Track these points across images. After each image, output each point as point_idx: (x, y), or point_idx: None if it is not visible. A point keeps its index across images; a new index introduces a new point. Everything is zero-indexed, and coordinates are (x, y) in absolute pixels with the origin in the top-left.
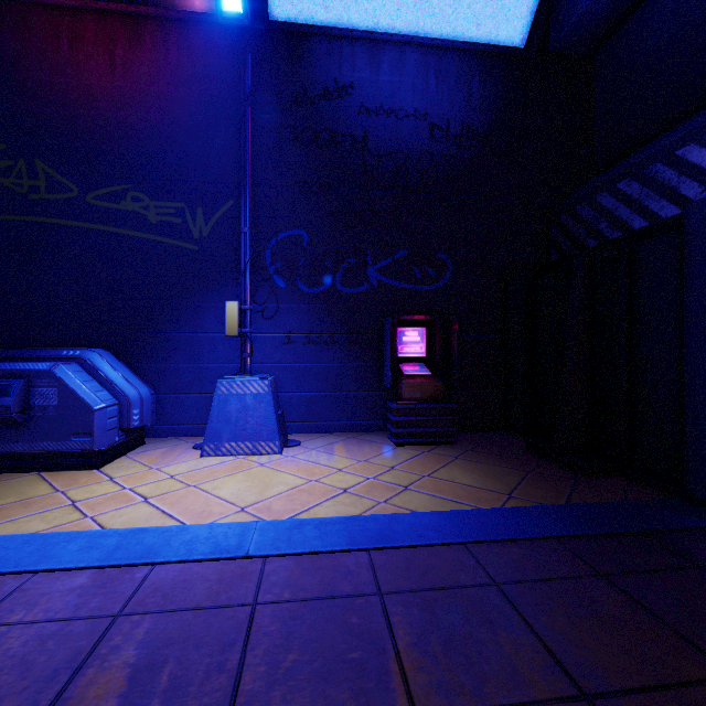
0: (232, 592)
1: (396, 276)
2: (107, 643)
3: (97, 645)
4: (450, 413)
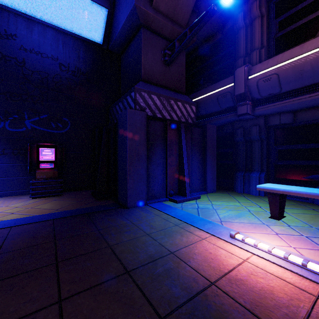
0: None
1: (42, 125)
2: None
3: None
4: (60, 183)
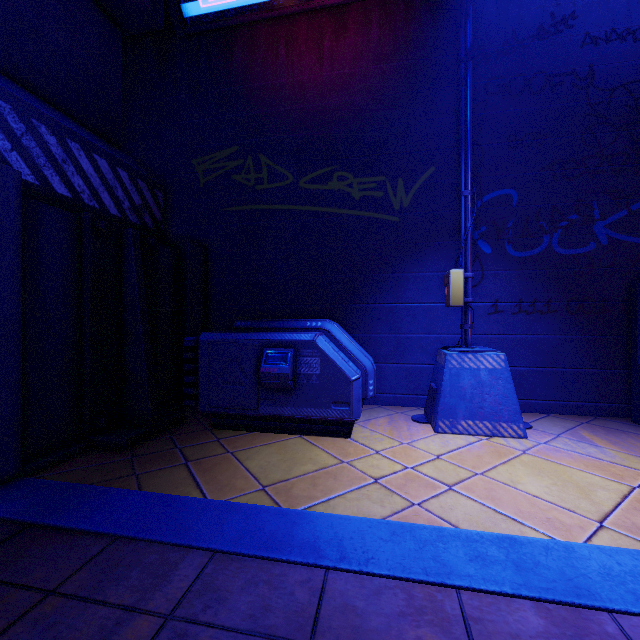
0: None
1: (634, 231)
2: None
3: None
4: None
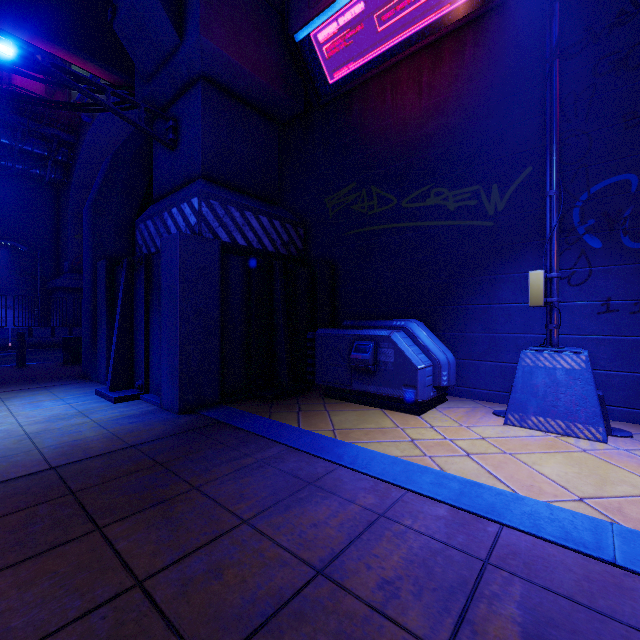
0: (611, 603)
1: None
2: (486, 586)
3: (478, 583)
4: None
